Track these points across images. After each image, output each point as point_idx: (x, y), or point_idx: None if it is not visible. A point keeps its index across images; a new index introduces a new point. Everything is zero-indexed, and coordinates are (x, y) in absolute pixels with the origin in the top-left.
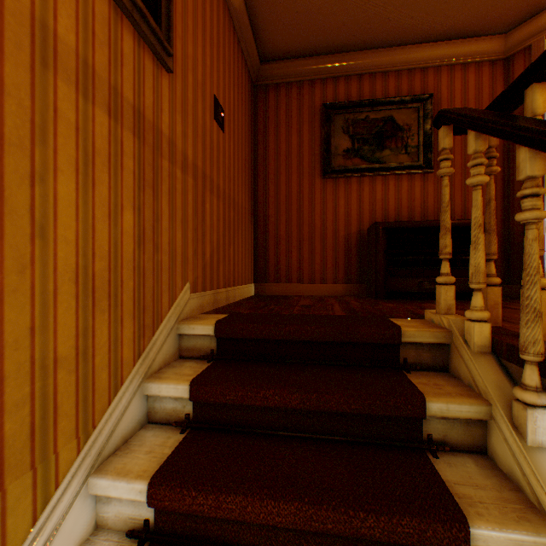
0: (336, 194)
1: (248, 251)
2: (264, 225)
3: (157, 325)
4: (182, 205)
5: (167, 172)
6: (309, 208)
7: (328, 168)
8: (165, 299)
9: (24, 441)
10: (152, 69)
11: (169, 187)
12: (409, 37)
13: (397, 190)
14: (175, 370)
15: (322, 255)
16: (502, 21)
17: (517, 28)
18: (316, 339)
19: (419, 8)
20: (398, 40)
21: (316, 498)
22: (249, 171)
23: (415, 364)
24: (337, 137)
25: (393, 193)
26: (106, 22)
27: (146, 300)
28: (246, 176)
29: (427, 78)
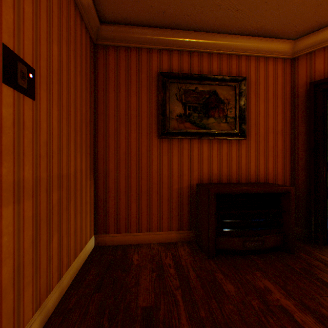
0: (171, 152)
1: (86, 210)
2: (105, 178)
3: None
4: None
5: None
6: (147, 164)
7: (164, 129)
8: None
9: None
10: None
11: None
12: (231, 27)
13: (220, 152)
14: None
15: (158, 206)
16: (296, 30)
17: (303, 37)
18: None
19: (245, 2)
20: (223, 28)
21: None
22: (87, 128)
23: None
24: (172, 103)
25: (216, 153)
26: None
27: None
28: (83, 135)
29: (241, 64)
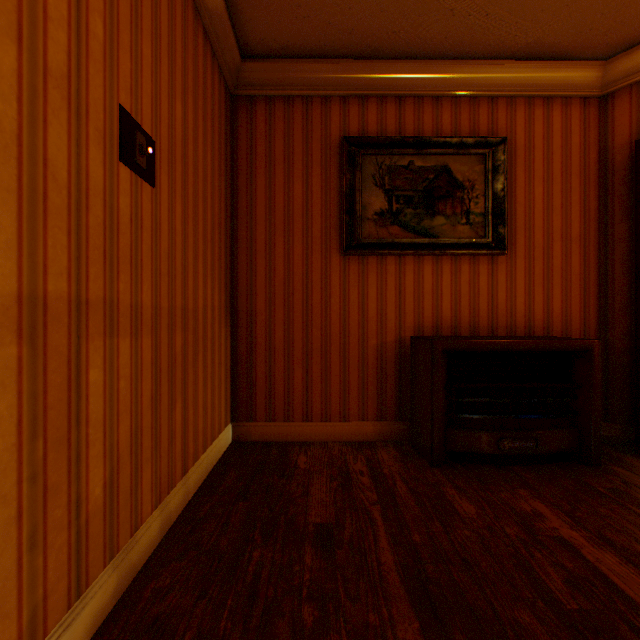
0: (364, 279)
1: (220, 377)
2: (249, 326)
3: None
4: None
5: None
6: (321, 301)
7: (352, 239)
8: None
9: None
10: None
11: None
12: (476, 46)
13: (455, 278)
14: None
15: (342, 376)
16: (608, 41)
17: (623, 54)
18: None
19: None
20: (460, 49)
21: None
22: (222, 239)
23: None
24: (366, 191)
25: (449, 282)
26: None
27: None
28: (216, 250)
29: (497, 113)
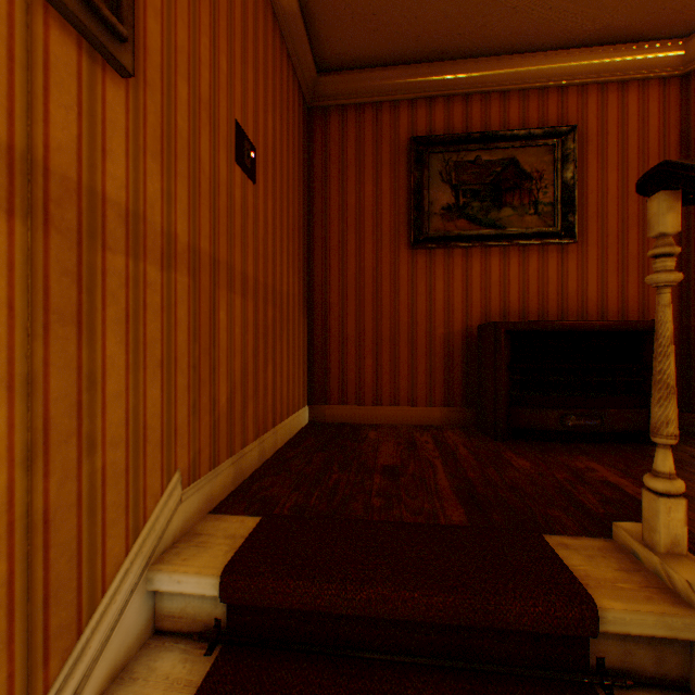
0: (431, 272)
1: (299, 359)
2: (324, 317)
3: (90, 607)
4: (163, 330)
5: (121, 277)
6: (390, 293)
7: (420, 234)
8: (116, 536)
9: None
10: (74, 64)
11: (126, 306)
12: (542, 38)
13: (523, 268)
14: None
15: (409, 364)
16: (685, 18)
17: None
18: (422, 617)
19: None
20: (526, 43)
21: None
22: (300, 237)
23: (622, 670)
24: (433, 188)
25: (517, 272)
26: None
27: (53, 576)
28: (296, 245)
29: (567, 102)
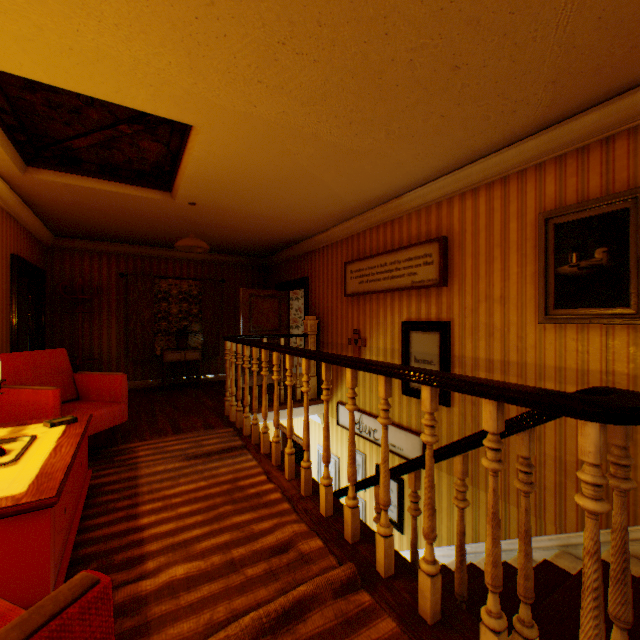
0: None
1: None
2: None
3: (632, 521)
4: None
5: None
6: None
7: None
8: None
9: (531, 504)
10: (624, 336)
11: None
12: None
13: None
14: (631, 561)
15: None
16: None
17: None
18: None
19: None
20: None
21: (504, 589)
22: None
23: None
24: None
25: None
26: (573, 339)
27: None
28: None
29: None
